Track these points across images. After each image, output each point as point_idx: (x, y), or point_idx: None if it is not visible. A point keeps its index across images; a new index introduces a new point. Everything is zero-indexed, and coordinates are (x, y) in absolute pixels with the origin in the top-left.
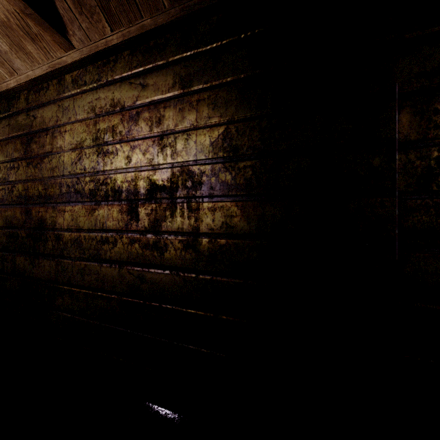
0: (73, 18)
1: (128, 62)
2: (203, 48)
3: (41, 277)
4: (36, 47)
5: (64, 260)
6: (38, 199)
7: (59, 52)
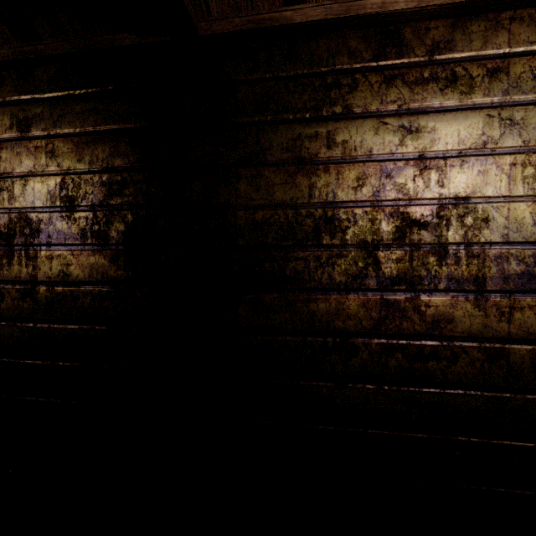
0: None
1: None
2: (41, 95)
3: None
4: None
5: None
6: None
7: None
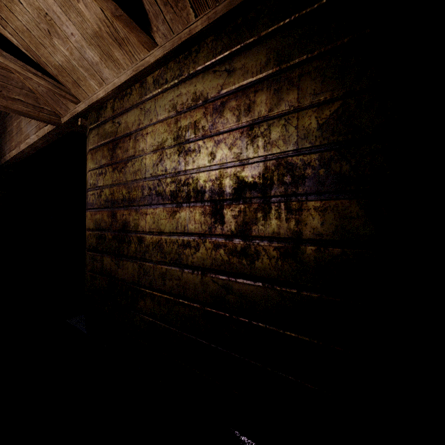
0: (157, 12)
1: (212, 49)
2: (307, 9)
3: (125, 278)
4: (122, 52)
5: (146, 263)
6: (123, 203)
7: (142, 53)
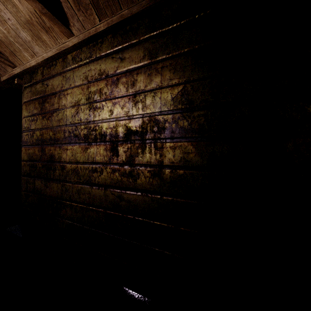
0: (73, 14)
1: (111, 43)
2: (166, 28)
3: (51, 195)
4: (48, 36)
5: (66, 183)
6: (50, 141)
7: (64, 39)
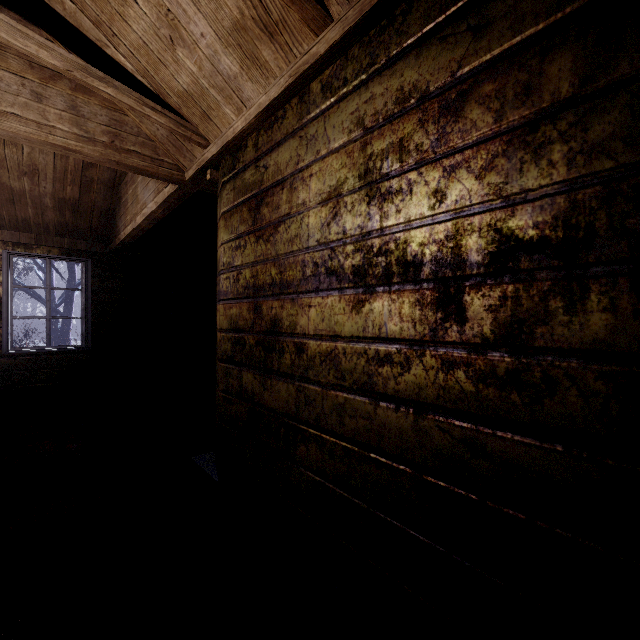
0: None
1: None
2: None
3: (275, 407)
4: (274, 48)
5: (309, 385)
6: (271, 289)
7: (306, 42)
